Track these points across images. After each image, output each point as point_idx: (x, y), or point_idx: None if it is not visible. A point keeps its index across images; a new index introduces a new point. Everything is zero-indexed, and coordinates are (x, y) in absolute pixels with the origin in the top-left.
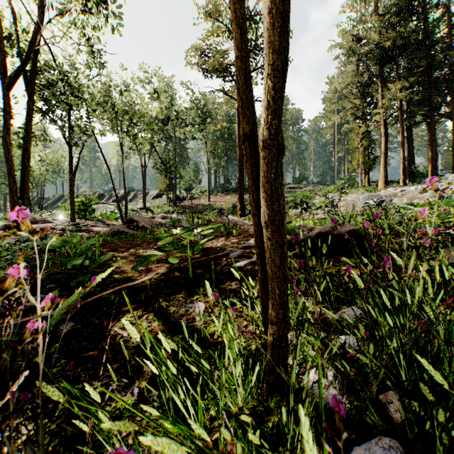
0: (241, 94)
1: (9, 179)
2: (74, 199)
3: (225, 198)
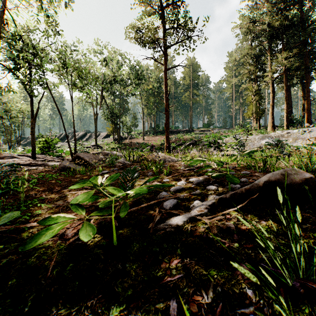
0: None
1: None
2: (34, 139)
3: (155, 138)
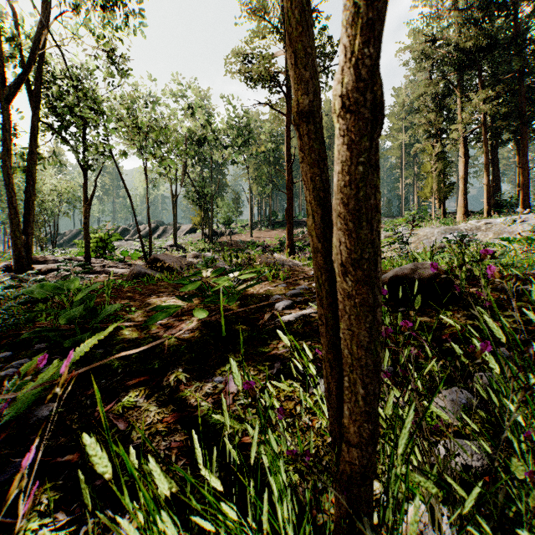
0: (293, 43)
1: (10, 210)
2: (89, 234)
3: (271, 233)
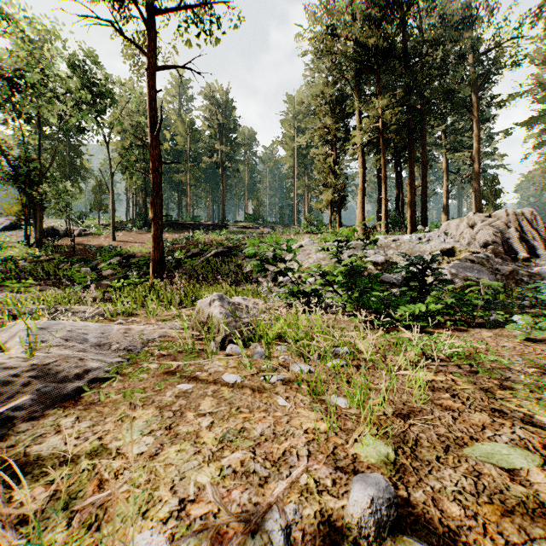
0: None
1: None
2: None
3: (145, 236)
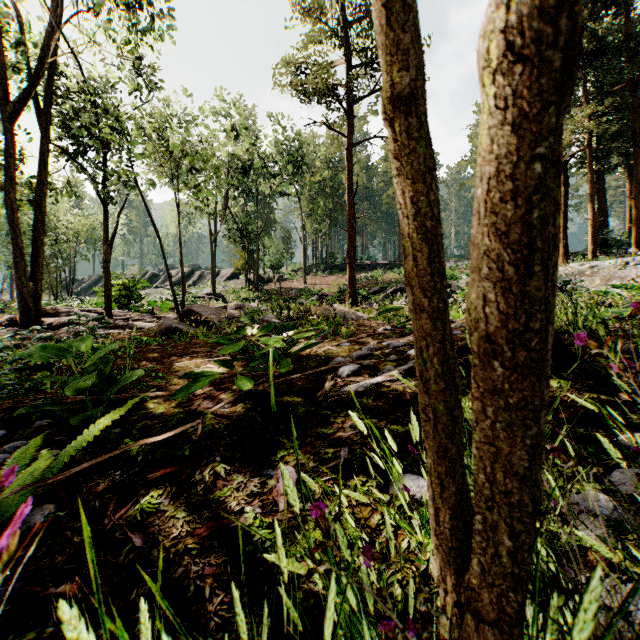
0: None
1: (15, 251)
2: (109, 281)
3: (329, 279)
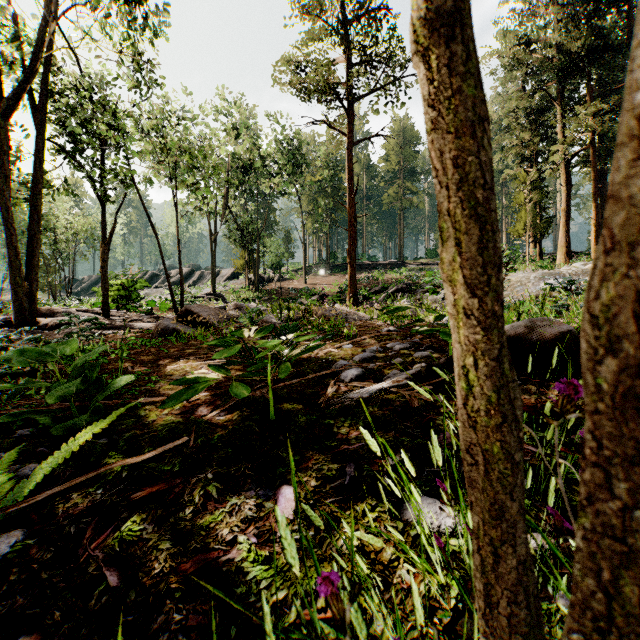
0: None
1: (9, 250)
2: (107, 281)
3: (329, 279)
